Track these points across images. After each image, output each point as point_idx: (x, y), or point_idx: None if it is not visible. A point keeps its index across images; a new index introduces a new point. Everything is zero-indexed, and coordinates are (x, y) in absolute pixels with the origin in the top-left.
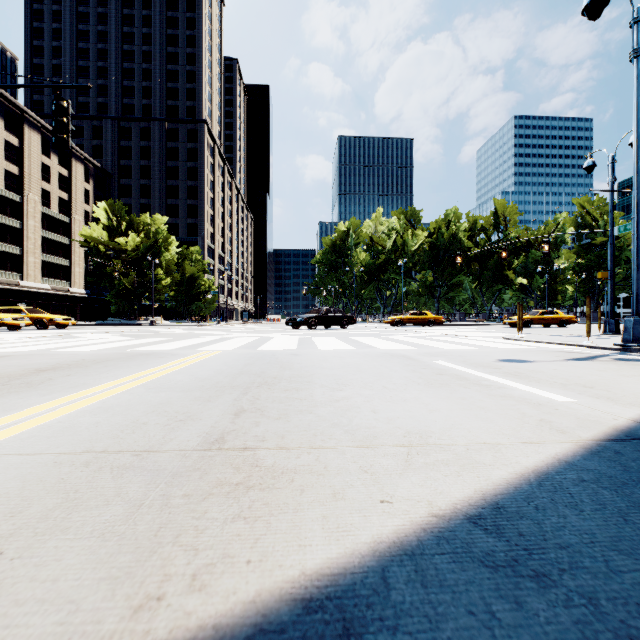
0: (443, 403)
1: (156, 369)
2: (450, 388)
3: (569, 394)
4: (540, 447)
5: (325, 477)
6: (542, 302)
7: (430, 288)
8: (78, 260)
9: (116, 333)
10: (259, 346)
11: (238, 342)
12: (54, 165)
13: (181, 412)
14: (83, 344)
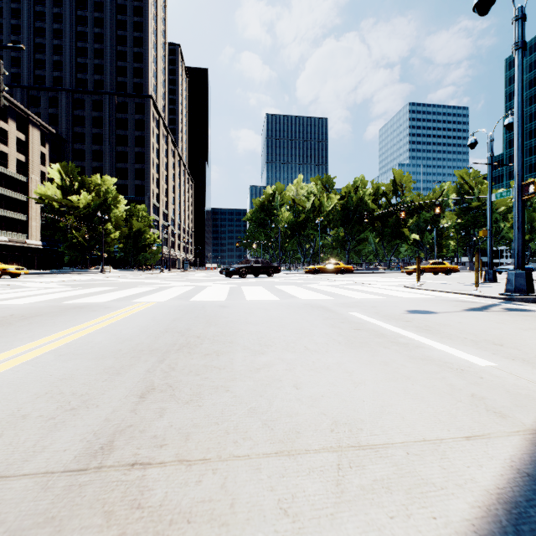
0: (367, 371)
1: (80, 327)
2: (370, 348)
3: (485, 355)
4: (488, 446)
5: (229, 531)
6: (431, 254)
7: (342, 242)
8: (35, 215)
9: (64, 282)
10: (192, 296)
11: (174, 292)
12: (12, 130)
13: (78, 394)
14: (24, 295)
